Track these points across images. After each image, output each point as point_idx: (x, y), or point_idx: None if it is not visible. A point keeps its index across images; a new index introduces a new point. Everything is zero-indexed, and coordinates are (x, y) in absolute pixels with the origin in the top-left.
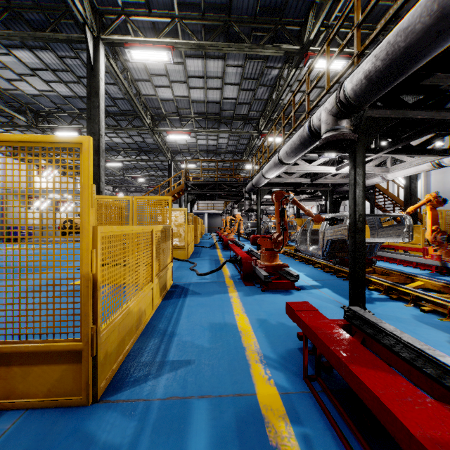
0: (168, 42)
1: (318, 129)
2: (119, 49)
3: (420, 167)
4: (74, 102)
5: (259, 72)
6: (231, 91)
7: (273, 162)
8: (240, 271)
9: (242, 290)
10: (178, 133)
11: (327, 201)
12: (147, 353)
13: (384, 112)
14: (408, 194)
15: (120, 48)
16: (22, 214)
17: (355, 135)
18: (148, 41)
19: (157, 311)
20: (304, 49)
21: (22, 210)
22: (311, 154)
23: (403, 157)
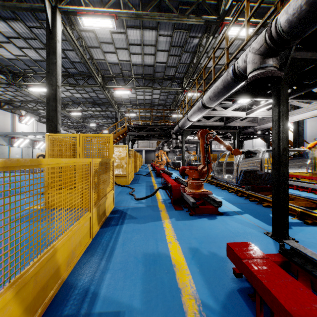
0: (112, 12)
1: (242, 71)
2: (74, 20)
3: (315, 112)
4: (42, 65)
5: (183, 40)
6: (162, 57)
7: (197, 107)
8: (170, 195)
9: (173, 214)
10: (122, 89)
11: (235, 140)
12: (73, 299)
13: (305, 54)
14: (296, 135)
15: (75, 19)
16: (7, 150)
17: (281, 73)
18: (96, 11)
19: (95, 239)
20: (220, 19)
21: (6, 147)
22: (226, 101)
23: (300, 104)
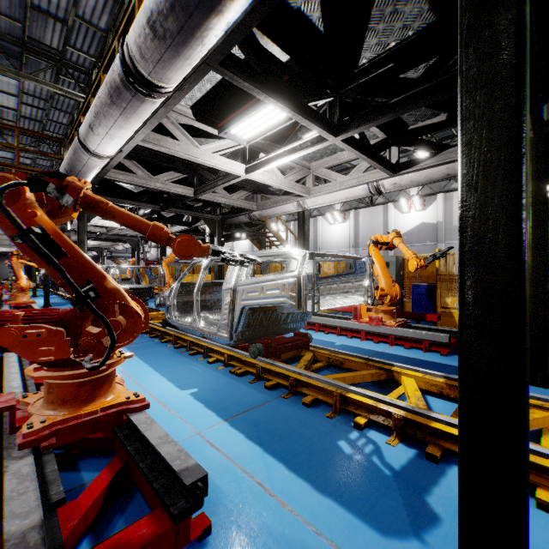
0: None
1: None
2: None
3: (353, 191)
4: None
5: None
6: None
7: (108, 85)
8: None
9: None
10: None
11: (214, 237)
12: None
13: None
14: (302, 237)
15: None
16: None
17: None
18: None
19: None
20: None
21: None
22: (203, 124)
23: (331, 174)
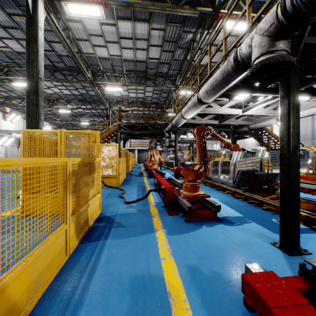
0: None
1: (246, 58)
2: (60, 9)
3: (313, 109)
4: None
5: (177, 35)
6: (155, 52)
7: (192, 103)
8: (164, 198)
9: (167, 221)
10: (113, 86)
11: (229, 139)
12: None
13: None
14: None
15: (61, 8)
16: None
17: (294, 58)
18: None
19: (73, 256)
20: (216, 11)
21: None
22: (222, 98)
23: None
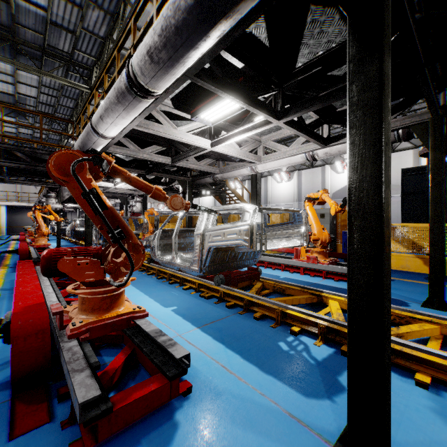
0: None
1: None
2: None
3: (293, 159)
4: None
5: None
6: None
7: (116, 90)
8: None
9: None
10: None
11: (186, 194)
12: None
13: None
14: (255, 194)
15: None
16: None
17: None
18: None
19: None
20: None
21: None
22: (179, 111)
23: (277, 146)
